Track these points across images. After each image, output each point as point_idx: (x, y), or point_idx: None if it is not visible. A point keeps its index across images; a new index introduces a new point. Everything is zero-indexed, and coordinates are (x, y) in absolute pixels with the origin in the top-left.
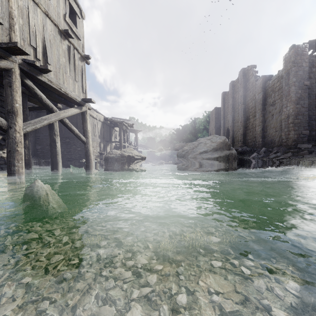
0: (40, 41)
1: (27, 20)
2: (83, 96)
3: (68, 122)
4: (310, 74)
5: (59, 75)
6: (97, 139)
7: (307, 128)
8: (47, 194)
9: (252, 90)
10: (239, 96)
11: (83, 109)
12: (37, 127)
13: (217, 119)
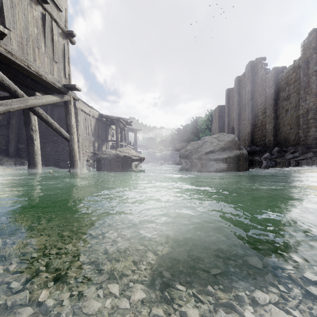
0: None
1: None
2: (65, 82)
3: (43, 113)
4: None
5: (26, 48)
6: (89, 138)
7: None
8: None
9: (261, 84)
10: (246, 92)
11: (65, 98)
12: None
13: (221, 117)
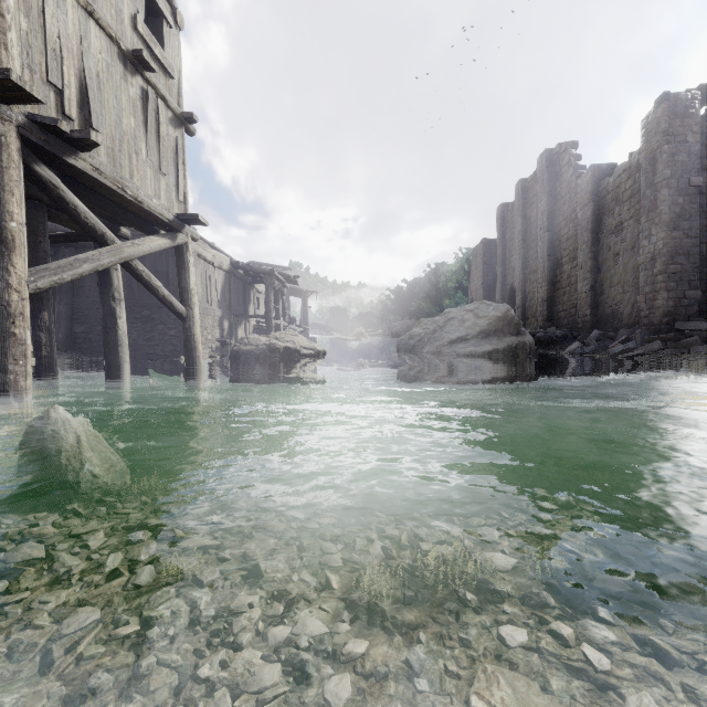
0: (73, 74)
1: (41, 23)
2: (179, 209)
3: (144, 269)
4: (705, 161)
5: (119, 157)
6: (213, 311)
7: (698, 285)
8: (78, 443)
9: (567, 198)
10: (538, 213)
11: (178, 239)
12: (65, 279)
13: (489, 265)
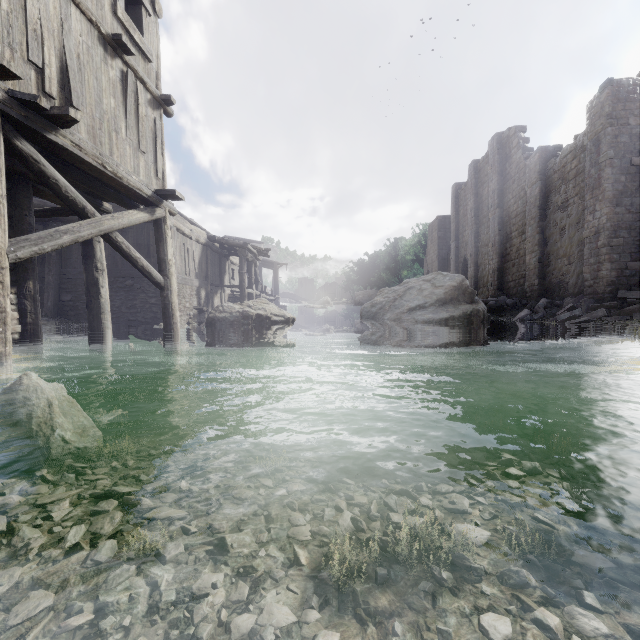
0: (54, 55)
1: (22, 4)
2: (157, 185)
3: (123, 241)
4: None
5: (99, 135)
6: (191, 281)
7: (639, 257)
8: (49, 409)
9: (516, 178)
10: (489, 191)
11: (157, 213)
12: (46, 250)
13: (443, 240)
